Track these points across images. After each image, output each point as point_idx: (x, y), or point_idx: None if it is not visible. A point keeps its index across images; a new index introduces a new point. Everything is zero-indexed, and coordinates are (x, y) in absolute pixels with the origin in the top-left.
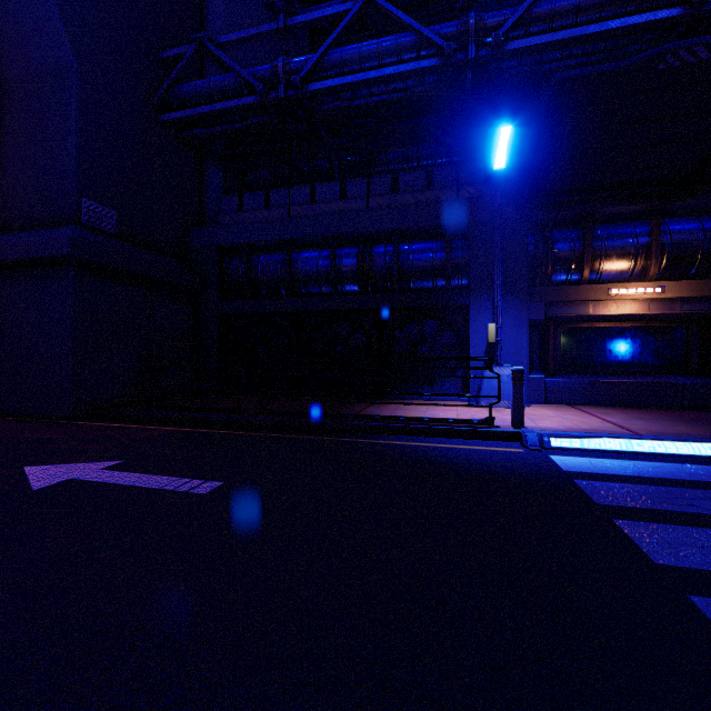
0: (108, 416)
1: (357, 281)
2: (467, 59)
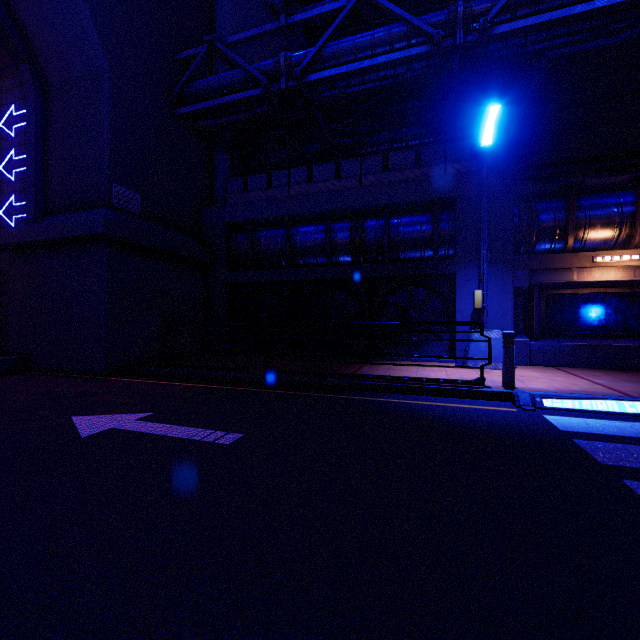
0: (135, 372)
1: (350, 252)
2: (455, 44)
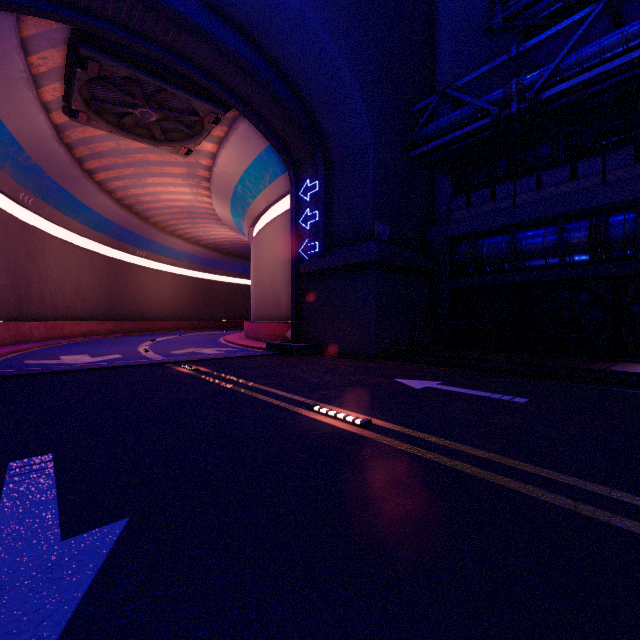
0: (393, 358)
1: (588, 252)
2: None
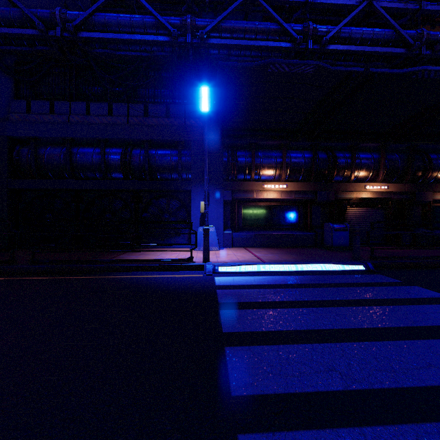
0: None
1: (121, 171)
2: (186, 42)
